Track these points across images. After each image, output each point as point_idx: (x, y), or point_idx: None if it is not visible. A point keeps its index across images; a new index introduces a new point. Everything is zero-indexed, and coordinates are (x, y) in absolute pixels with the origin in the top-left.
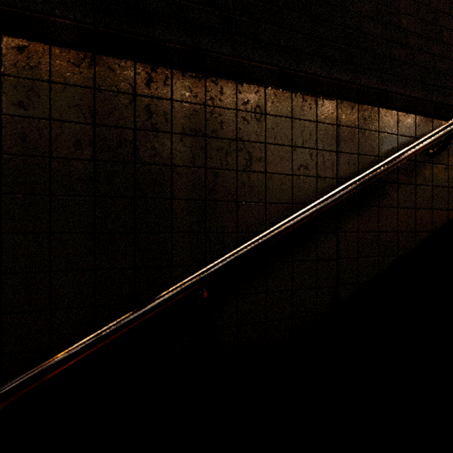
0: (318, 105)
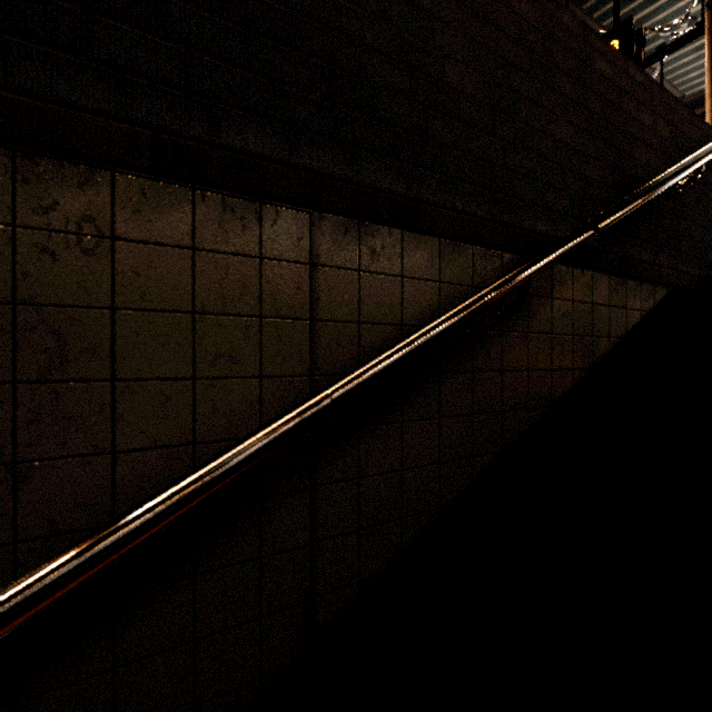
0: (266, 220)
